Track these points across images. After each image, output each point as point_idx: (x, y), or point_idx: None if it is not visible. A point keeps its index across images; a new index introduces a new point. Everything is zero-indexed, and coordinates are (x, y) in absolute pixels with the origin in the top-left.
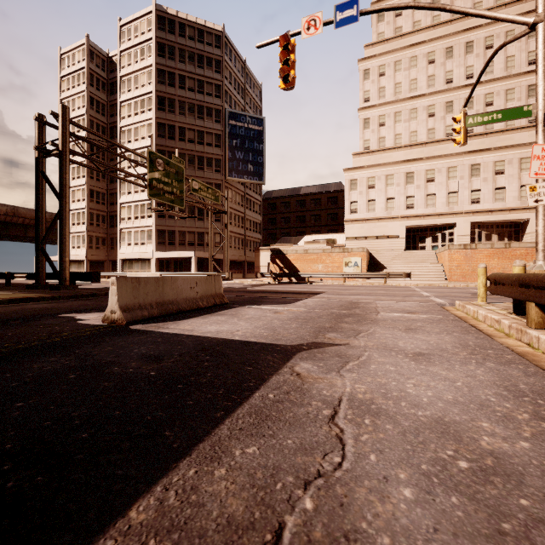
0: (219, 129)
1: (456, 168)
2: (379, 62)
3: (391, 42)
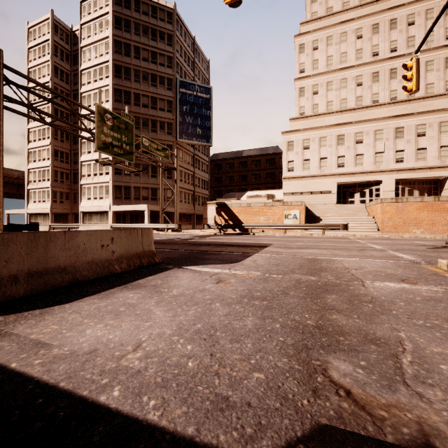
0: (170, 96)
1: (382, 131)
2: (313, 37)
3: (323, 20)
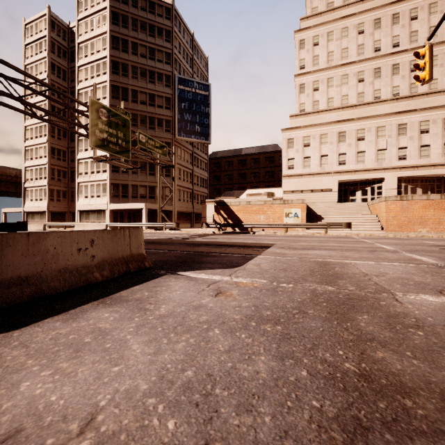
0: (169, 93)
1: (384, 127)
2: (313, 33)
3: (324, 15)
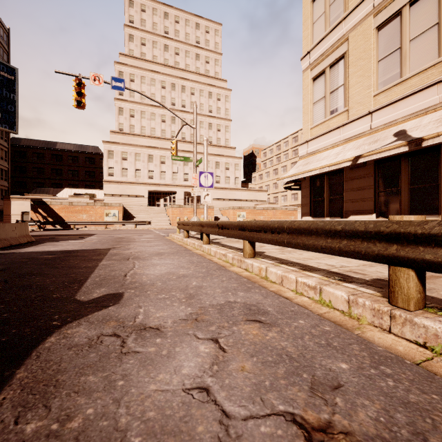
0: None
1: None
2: (130, 71)
3: (138, 60)
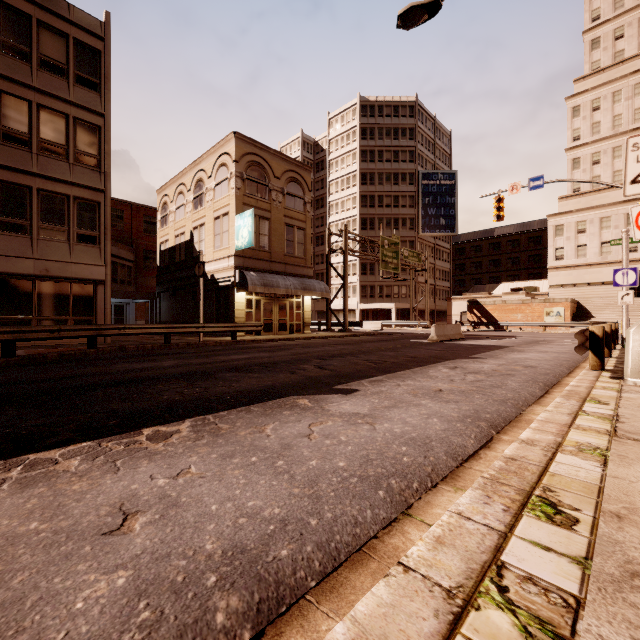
0: (412, 191)
1: None
2: (592, 96)
3: (608, 70)
